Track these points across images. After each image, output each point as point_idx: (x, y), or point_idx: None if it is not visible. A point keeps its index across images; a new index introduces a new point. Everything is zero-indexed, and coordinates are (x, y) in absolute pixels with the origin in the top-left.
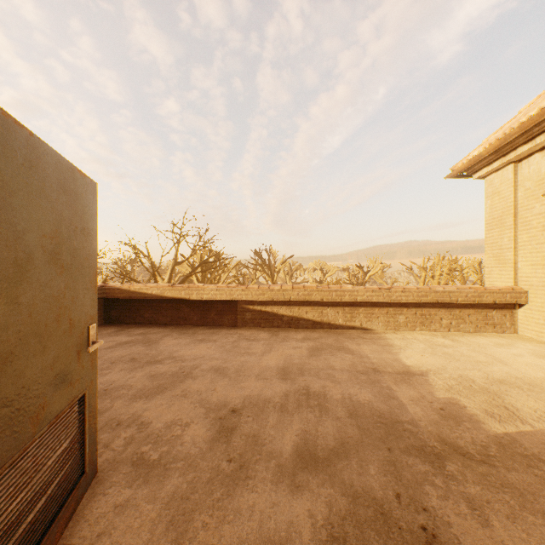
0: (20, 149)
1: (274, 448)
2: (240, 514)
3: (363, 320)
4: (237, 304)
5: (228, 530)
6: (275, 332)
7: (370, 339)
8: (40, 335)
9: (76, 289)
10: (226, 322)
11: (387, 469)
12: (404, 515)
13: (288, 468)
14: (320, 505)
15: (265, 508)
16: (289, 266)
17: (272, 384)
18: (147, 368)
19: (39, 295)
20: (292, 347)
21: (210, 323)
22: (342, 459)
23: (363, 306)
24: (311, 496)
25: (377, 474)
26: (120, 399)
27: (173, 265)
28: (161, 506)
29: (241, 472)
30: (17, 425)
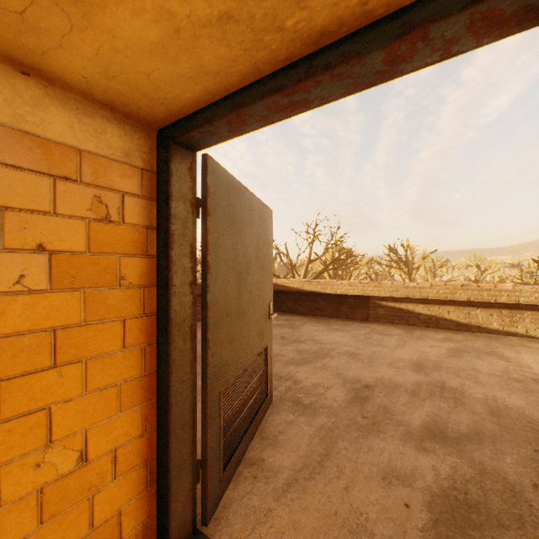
0: (247, 203)
1: (403, 419)
2: (372, 450)
3: (529, 326)
4: (369, 299)
5: (363, 456)
6: (410, 330)
7: (538, 349)
8: (253, 304)
9: (264, 279)
10: (357, 316)
11: (526, 463)
12: (538, 499)
13: (415, 435)
14: (444, 466)
15: (393, 453)
16: (432, 262)
17: (403, 373)
18: (294, 345)
19: (252, 281)
20: (428, 345)
21: (343, 315)
22: (474, 443)
23: (529, 310)
24: (436, 458)
25: (513, 464)
26: (278, 362)
27: (307, 262)
28: (314, 429)
29: (373, 426)
30: (246, 349)
